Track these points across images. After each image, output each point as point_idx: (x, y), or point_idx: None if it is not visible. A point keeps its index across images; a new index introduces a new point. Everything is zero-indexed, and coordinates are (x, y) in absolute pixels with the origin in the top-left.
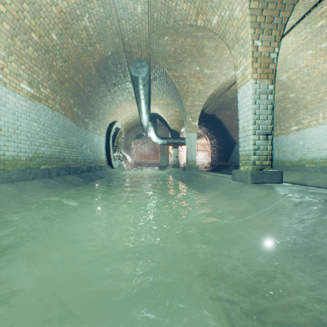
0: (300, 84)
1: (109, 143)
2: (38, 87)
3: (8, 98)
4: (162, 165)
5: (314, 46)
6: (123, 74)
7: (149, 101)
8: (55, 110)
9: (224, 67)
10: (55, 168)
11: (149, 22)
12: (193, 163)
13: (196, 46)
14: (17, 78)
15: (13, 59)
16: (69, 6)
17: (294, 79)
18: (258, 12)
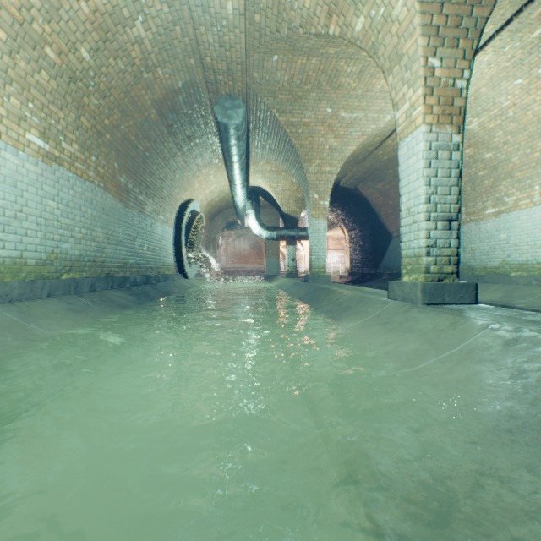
0: (501, 136)
1: (180, 237)
2: (57, 140)
3: (5, 159)
4: (268, 273)
5: (527, 71)
6: (204, 120)
7: (247, 167)
8: (88, 179)
9: (373, 107)
10: (87, 279)
11: (247, 31)
12: (321, 270)
13: (326, 71)
14: (20, 125)
15: (12, 91)
16: (109, 2)
17: (492, 128)
18: (435, 8)
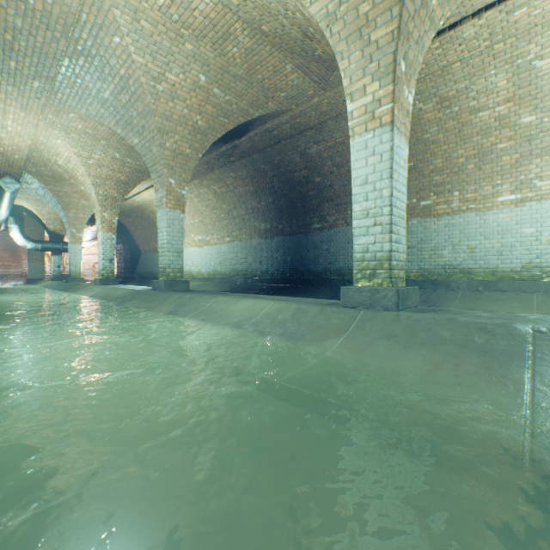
0: None
1: None
2: None
3: None
4: (32, 277)
5: None
6: None
7: None
8: None
9: None
10: None
11: (26, 160)
12: (78, 275)
13: None
14: None
15: None
16: None
17: None
18: (104, 201)
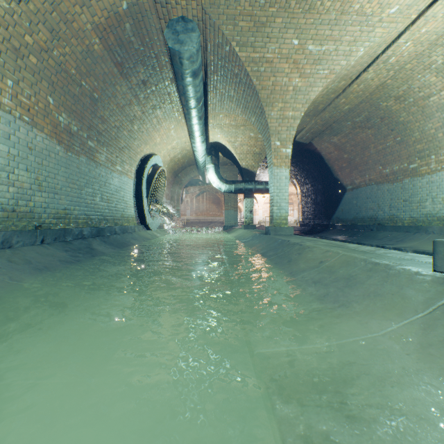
0: None
1: (141, 189)
2: None
3: None
4: (227, 224)
5: None
6: (158, 61)
7: (206, 121)
8: (0, 107)
9: (346, 37)
10: None
11: None
12: (283, 222)
13: None
14: None
15: None
16: None
17: None
18: None
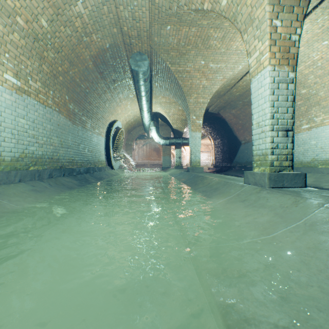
0: (313, 78)
1: (109, 143)
2: (26, 79)
3: None
4: (164, 166)
5: None
6: (123, 69)
7: (151, 100)
8: (48, 105)
9: (231, 60)
10: (47, 170)
11: (150, 9)
12: (197, 164)
13: (201, 36)
14: None
15: None
16: None
17: (306, 73)
18: None
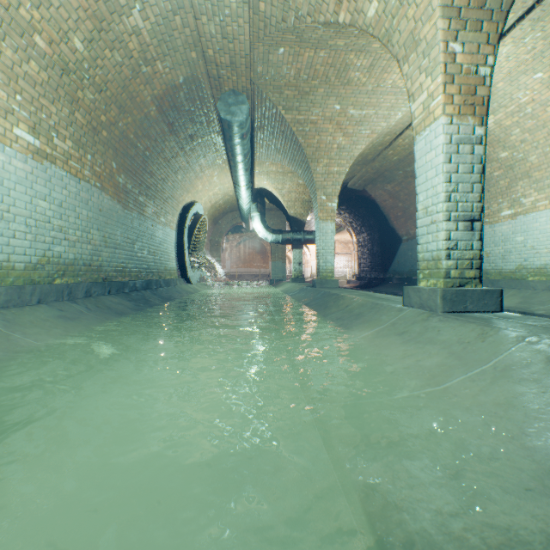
0: (518, 134)
1: (183, 240)
2: (48, 135)
3: None
4: (274, 278)
5: (547, 64)
6: (207, 118)
7: (252, 168)
8: (83, 179)
9: (384, 104)
10: (82, 284)
11: (251, 21)
12: (329, 275)
13: (335, 65)
14: (6, 118)
15: None
16: None
17: (508, 125)
18: None
